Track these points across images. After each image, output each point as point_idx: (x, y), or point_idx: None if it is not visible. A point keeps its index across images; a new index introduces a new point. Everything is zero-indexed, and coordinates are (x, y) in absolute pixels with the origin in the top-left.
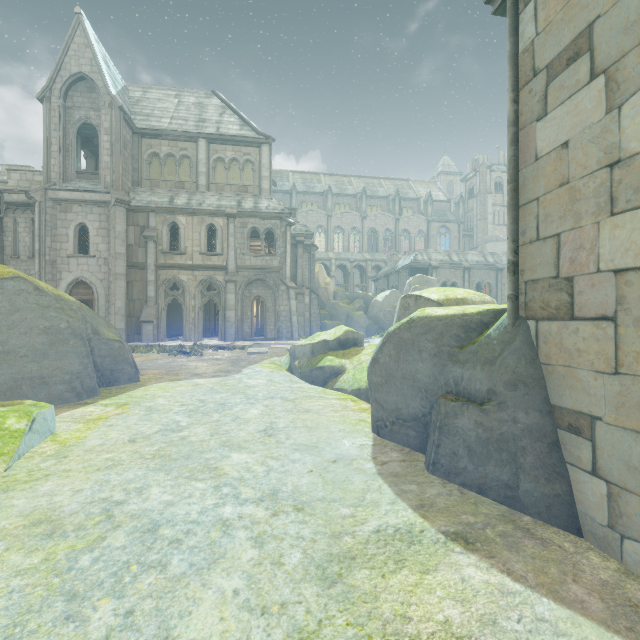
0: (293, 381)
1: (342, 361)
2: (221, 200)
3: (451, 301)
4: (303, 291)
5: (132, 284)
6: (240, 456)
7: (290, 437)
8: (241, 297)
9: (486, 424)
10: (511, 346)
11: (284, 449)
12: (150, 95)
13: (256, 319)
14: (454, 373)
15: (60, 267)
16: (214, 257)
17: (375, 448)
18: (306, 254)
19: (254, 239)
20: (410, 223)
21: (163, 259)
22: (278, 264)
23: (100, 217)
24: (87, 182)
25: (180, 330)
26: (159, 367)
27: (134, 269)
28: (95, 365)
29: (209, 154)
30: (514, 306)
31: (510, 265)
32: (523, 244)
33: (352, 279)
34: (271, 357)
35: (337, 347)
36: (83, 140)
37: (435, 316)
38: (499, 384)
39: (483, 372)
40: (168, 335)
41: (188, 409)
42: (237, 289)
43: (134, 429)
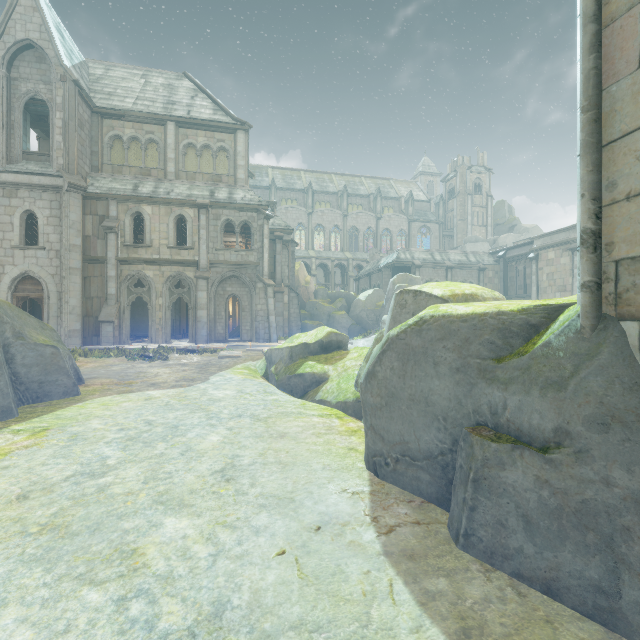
0: (267, 392)
1: (325, 367)
2: (192, 189)
3: (458, 297)
4: (282, 289)
5: (90, 280)
6: (177, 523)
7: (256, 482)
8: (214, 295)
9: (556, 483)
10: (594, 361)
11: (245, 506)
12: (113, 73)
13: (233, 319)
14: (490, 397)
15: (3, 260)
16: (184, 251)
17: (374, 499)
18: (285, 250)
19: (230, 234)
20: (391, 222)
21: (126, 252)
22: (255, 260)
23: (51, 204)
24: (36, 164)
25: (147, 331)
26: (112, 375)
27: (92, 263)
28: (17, 377)
29: (179, 139)
30: (595, 299)
31: (588, 236)
32: (611, 203)
33: (333, 278)
34: (245, 361)
35: (319, 351)
36: (34, 118)
37: (457, 315)
38: (575, 421)
39: (545, 400)
40: (133, 336)
41: (126, 436)
42: (209, 286)
43: (36, 473)
